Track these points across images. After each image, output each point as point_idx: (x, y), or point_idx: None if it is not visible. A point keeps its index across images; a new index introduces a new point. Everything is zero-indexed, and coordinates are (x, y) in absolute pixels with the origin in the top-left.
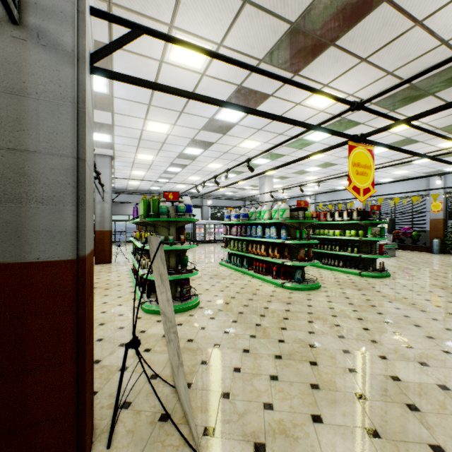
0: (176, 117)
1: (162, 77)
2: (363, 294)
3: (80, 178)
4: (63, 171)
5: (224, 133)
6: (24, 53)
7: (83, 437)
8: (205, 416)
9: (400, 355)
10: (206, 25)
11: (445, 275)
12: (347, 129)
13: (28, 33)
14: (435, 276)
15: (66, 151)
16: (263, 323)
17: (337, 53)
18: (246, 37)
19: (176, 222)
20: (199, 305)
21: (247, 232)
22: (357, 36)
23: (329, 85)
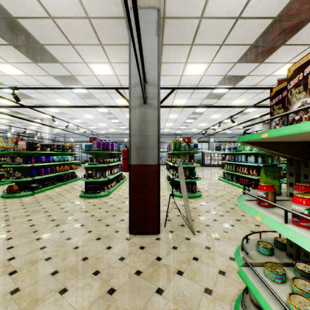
0: (189, 95)
1: (182, 81)
2: None
3: (158, 141)
4: (155, 140)
5: (219, 98)
6: (147, 110)
7: (159, 215)
8: (197, 228)
9: None
10: (202, 58)
11: None
12: None
13: (147, 105)
14: None
15: (155, 134)
16: (235, 208)
17: (289, 47)
18: (224, 56)
19: (189, 153)
20: (201, 196)
21: (235, 158)
22: (300, 37)
23: (289, 62)
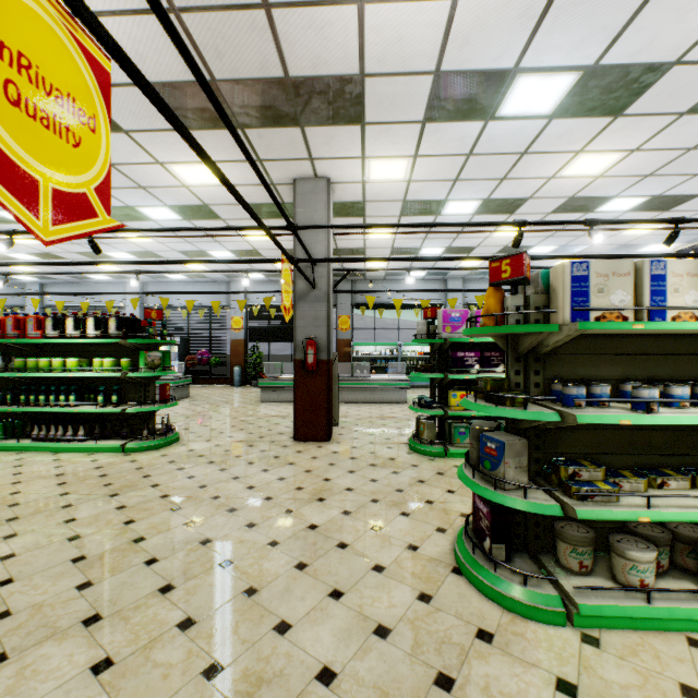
0: None
1: None
2: (121, 505)
3: None
4: None
5: None
6: None
7: None
8: None
9: None
10: None
11: (251, 420)
12: None
13: None
14: (241, 424)
15: None
16: None
17: None
18: None
19: None
20: None
21: None
22: None
23: None
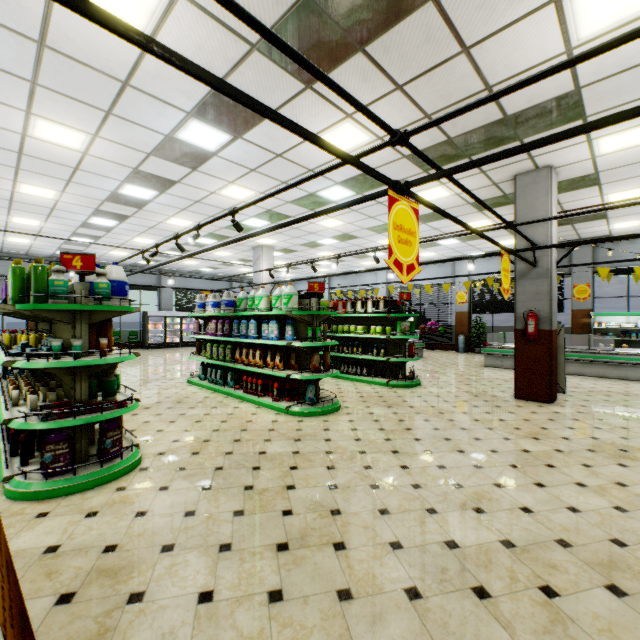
0: (98, 121)
1: (58, 27)
2: (394, 412)
3: None
4: None
5: (195, 167)
6: None
7: None
8: None
9: (451, 502)
10: None
11: (475, 379)
12: (373, 189)
13: None
14: (466, 380)
15: None
16: (257, 483)
17: (367, 66)
18: None
19: (92, 312)
20: (141, 464)
21: (233, 329)
22: (393, 46)
23: (354, 116)
